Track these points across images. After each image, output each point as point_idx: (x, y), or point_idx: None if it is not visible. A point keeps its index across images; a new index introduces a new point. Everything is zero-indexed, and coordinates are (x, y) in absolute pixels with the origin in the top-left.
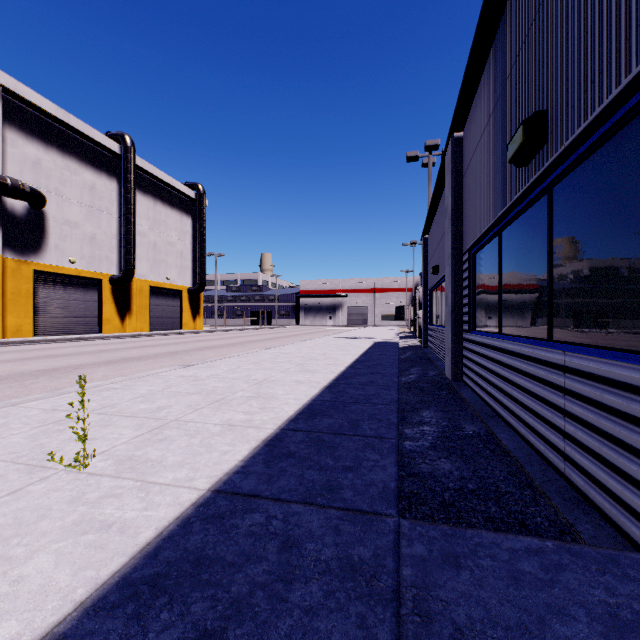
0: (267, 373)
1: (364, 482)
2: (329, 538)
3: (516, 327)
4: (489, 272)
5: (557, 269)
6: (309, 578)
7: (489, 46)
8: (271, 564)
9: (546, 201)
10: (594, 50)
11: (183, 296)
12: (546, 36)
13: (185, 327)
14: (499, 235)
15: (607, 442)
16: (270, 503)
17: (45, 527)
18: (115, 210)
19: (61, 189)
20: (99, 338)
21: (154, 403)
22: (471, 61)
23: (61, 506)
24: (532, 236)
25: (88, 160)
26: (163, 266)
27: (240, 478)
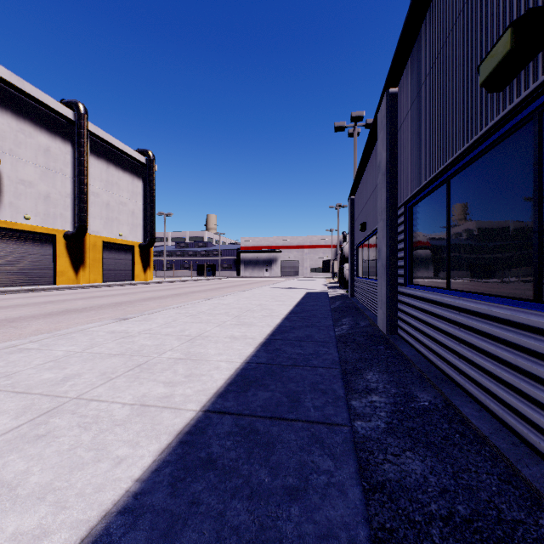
0: (202, 327)
1: (317, 529)
2: None
3: (473, 283)
4: (431, 224)
5: None
6: None
7: None
8: None
9: (529, 131)
10: None
11: (134, 251)
12: None
13: (136, 278)
14: (447, 183)
15: None
16: None
17: None
18: (69, 171)
19: (15, 150)
20: (52, 289)
21: (63, 370)
22: None
23: None
24: (502, 177)
25: (43, 124)
26: (116, 223)
27: (123, 527)
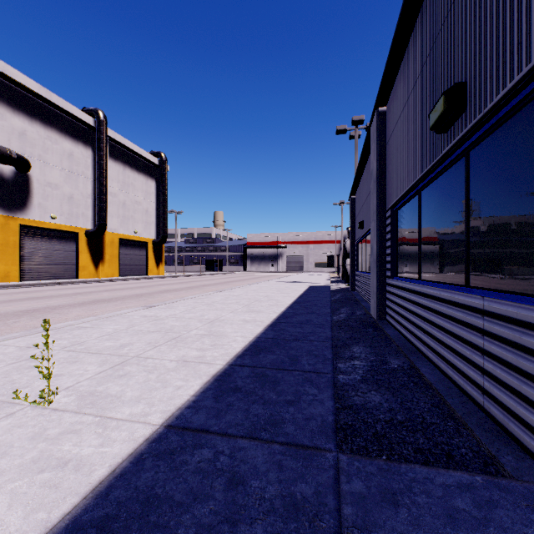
0: (218, 313)
1: (304, 416)
2: (273, 474)
3: (435, 274)
4: (409, 226)
5: (474, 223)
6: (254, 519)
7: (410, 30)
8: (217, 503)
9: (463, 163)
10: (513, 24)
11: (148, 247)
12: (465, 16)
13: (150, 273)
14: (419, 194)
15: (526, 380)
16: (218, 438)
17: (4, 465)
18: (90, 174)
19: (43, 156)
20: (76, 282)
21: (118, 341)
22: (394, 44)
23: (22, 443)
24: (450, 194)
25: (67, 131)
26: (131, 221)
27: (191, 413)
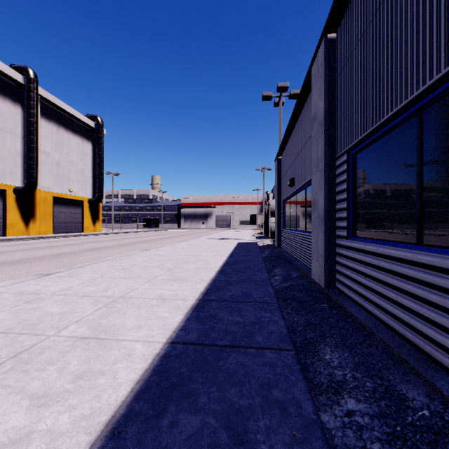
0: (130, 284)
1: None
2: None
3: None
4: (386, 169)
5: None
6: None
7: None
8: None
9: None
10: None
11: (84, 205)
12: None
13: (86, 230)
14: (419, 115)
15: None
16: None
17: None
18: (19, 131)
19: None
20: (0, 240)
21: None
22: None
23: None
24: None
25: None
26: (66, 180)
27: None
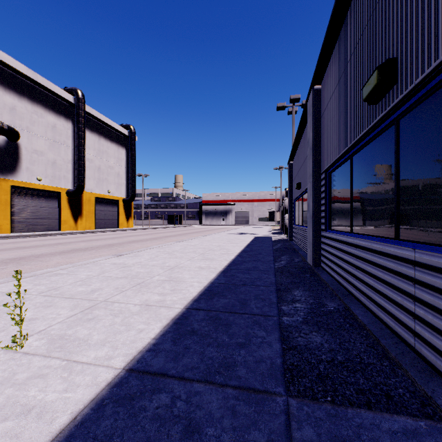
0: (178, 261)
1: (254, 359)
2: (227, 421)
3: (365, 228)
4: (342, 187)
5: (404, 183)
6: None
7: (343, 17)
8: None
9: (393, 131)
10: None
11: (119, 204)
12: None
13: (121, 226)
14: (351, 159)
15: None
16: (175, 382)
17: None
18: (70, 143)
19: (31, 127)
20: (58, 234)
21: (89, 286)
22: (329, 29)
23: None
24: (380, 158)
25: (51, 107)
26: (105, 183)
27: (151, 356)
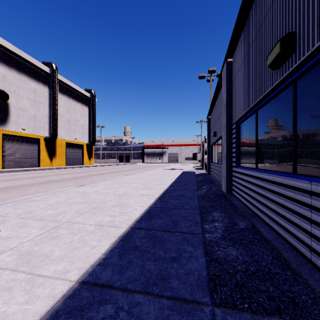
0: (125, 190)
1: (185, 271)
2: None
3: (268, 165)
4: (249, 134)
5: (300, 130)
6: None
7: (250, 5)
8: None
9: (291, 89)
10: None
11: (83, 147)
12: None
13: (85, 163)
14: (256, 113)
15: None
16: (119, 293)
17: None
18: (47, 102)
19: (17, 91)
20: (38, 169)
21: (57, 210)
22: (240, 15)
23: None
24: (280, 111)
25: (32, 76)
26: (73, 132)
27: (101, 269)
